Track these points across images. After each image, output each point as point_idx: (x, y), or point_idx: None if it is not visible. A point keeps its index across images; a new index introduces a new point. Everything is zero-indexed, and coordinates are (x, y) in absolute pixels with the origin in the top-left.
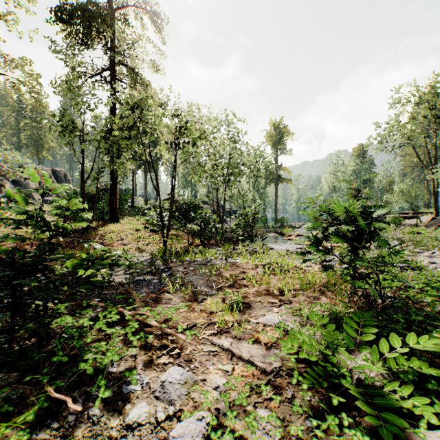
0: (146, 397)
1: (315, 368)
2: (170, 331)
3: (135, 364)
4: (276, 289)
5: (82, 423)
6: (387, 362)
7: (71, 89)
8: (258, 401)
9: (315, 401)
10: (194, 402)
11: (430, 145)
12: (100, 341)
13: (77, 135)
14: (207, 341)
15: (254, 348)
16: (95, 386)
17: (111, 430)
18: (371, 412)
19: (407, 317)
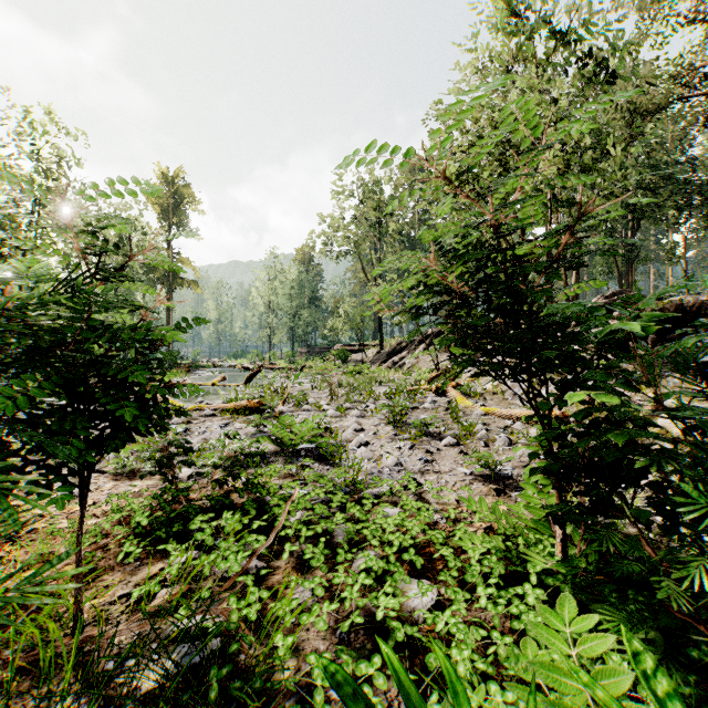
0: None
1: None
2: None
3: None
4: None
5: None
6: None
7: None
8: None
9: None
10: None
11: (376, 259)
12: None
13: None
14: None
15: None
16: None
17: None
18: None
19: None
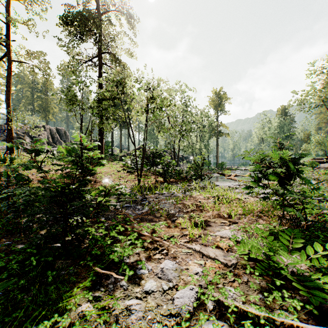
0: (153, 277)
1: (262, 263)
2: (158, 239)
3: (140, 258)
4: (225, 213)
5: (118, 289)
6: (312, 262)
7: (74, 72)
8: (225, 282)
9: (263, 284)
10: (184, 281)
11: None
12: (113, 244)
13: (77, 105)
14: (184, 246)
15: (216, 251)
16: (121, 268)
17: (136, 294)
18: (303, 289)
19: (324, 234)
